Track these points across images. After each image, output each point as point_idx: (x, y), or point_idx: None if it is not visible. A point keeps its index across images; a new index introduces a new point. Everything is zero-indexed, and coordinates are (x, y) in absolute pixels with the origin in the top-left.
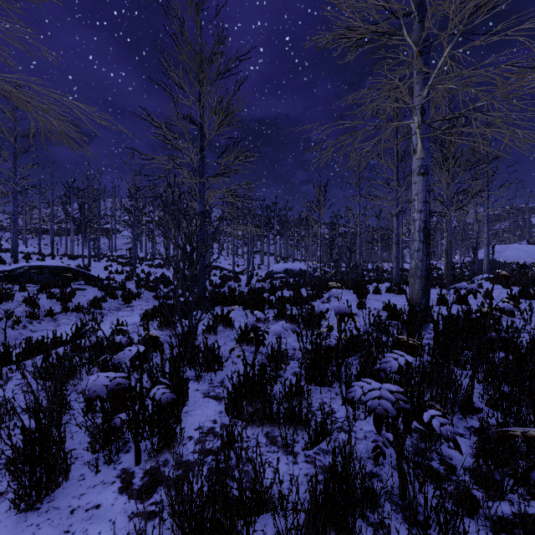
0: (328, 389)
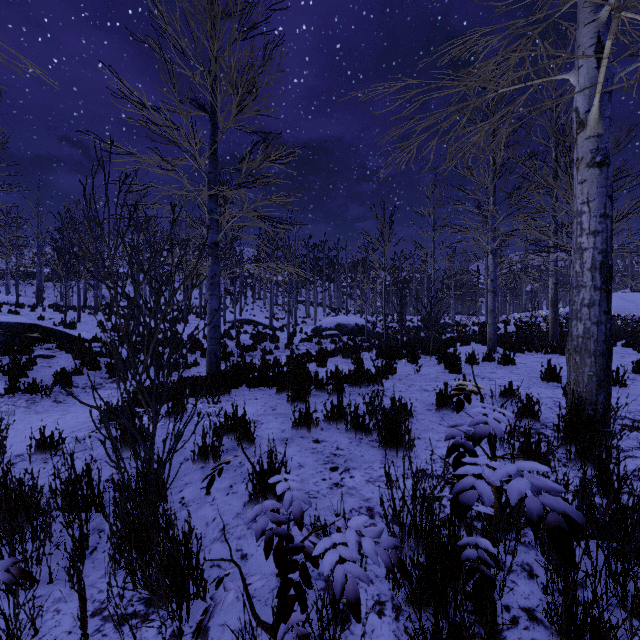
0: None
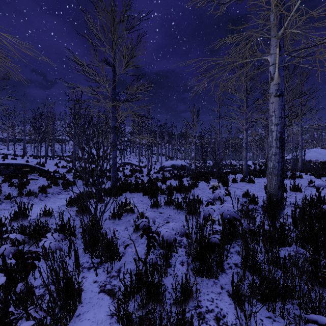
0: (213, 282)
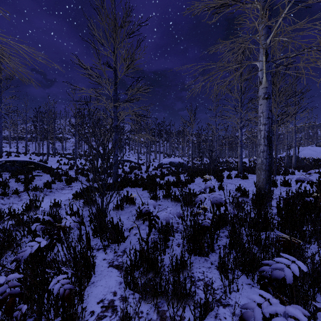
0: (204, 259)
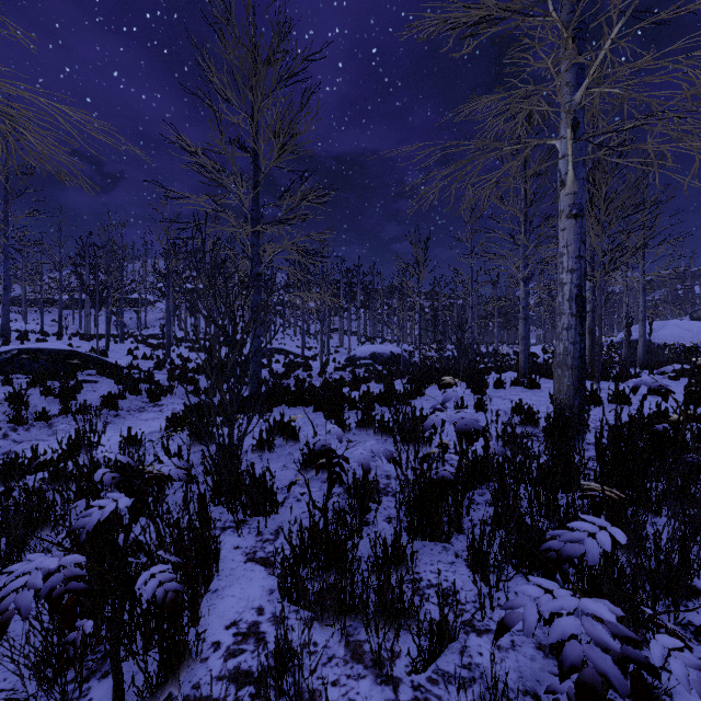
0: (442, 547)
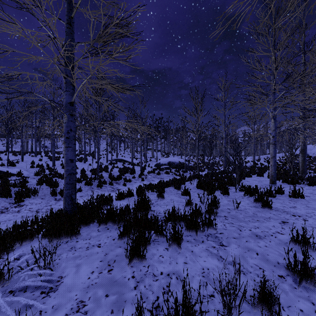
0: None
